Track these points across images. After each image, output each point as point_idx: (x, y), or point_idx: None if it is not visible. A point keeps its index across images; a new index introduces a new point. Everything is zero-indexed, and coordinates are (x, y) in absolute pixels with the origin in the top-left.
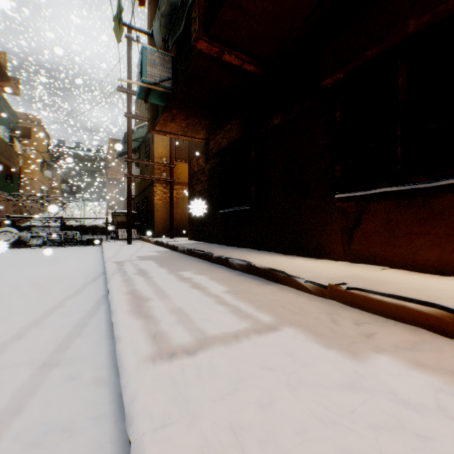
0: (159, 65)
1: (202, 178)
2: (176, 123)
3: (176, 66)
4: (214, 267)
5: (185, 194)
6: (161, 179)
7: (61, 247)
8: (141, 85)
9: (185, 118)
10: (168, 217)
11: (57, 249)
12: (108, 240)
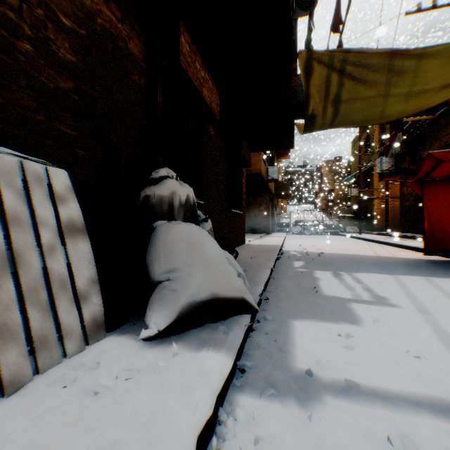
0: (388, 162)
1: (409, 198)
2: (394, 178)
3: (395, 160)
4: (415, 239)
5: (395, 204)
6: (379, 197)
7: (319, 235)
8: (380, 172)
9: (399, 176)
10: (382, 219)
11: (321, 235)
12: (340, 233)
